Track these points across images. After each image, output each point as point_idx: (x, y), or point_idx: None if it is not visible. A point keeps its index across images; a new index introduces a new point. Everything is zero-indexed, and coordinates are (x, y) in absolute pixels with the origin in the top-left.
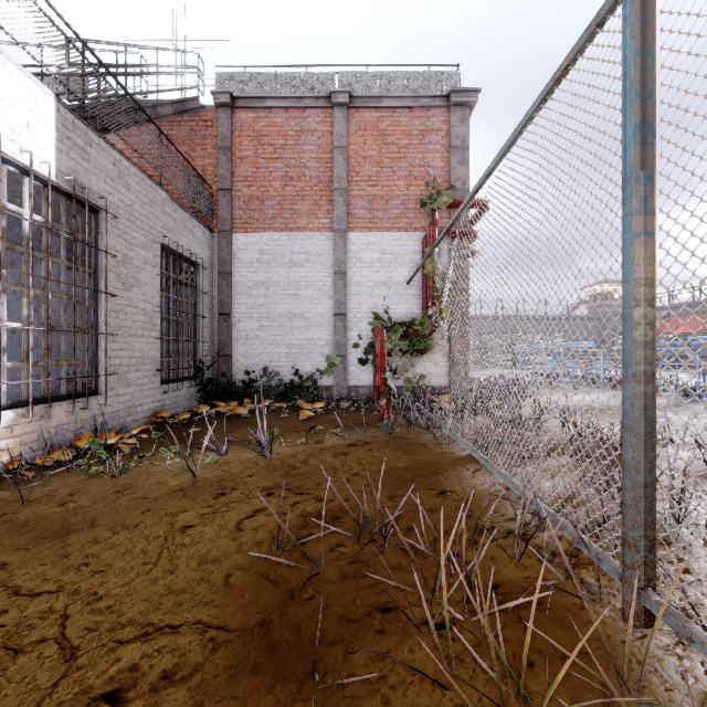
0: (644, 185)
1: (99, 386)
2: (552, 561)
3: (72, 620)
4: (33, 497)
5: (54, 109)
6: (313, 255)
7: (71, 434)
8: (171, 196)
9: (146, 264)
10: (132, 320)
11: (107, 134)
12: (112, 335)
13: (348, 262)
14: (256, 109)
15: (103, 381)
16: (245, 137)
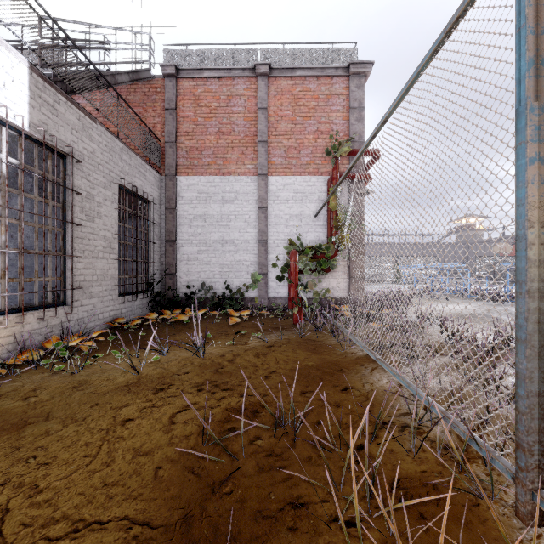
0: (538, 114)
1: (67, 298)
2: (445, 455)
3: (10, 515)
4: (2, 392)
5: (27, 73)
6: (240, 194)
7: (42, 337)
8: (127, 146)
9: (106, 200)
10: (94, 245)
11: (78, 98)
12: (77, 257)
13: (268, 199)
14: (196, 79)
15: (69, 294)
16: (187, 101)
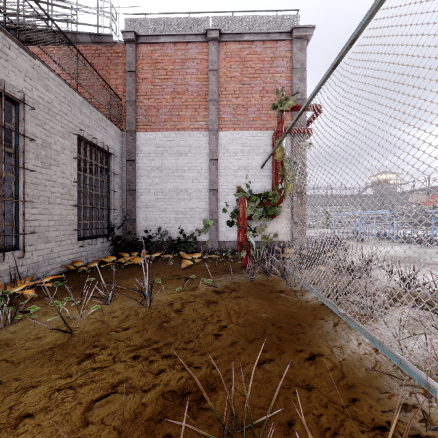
0: None
1: (19, 242)
2: None
3: None
4: None
5: None
6: (193, 148)
7: None
8: (87, 100)
9: (64, 149)
10: (51, 191)
11: (49, 63)
12: (30, 202)
13: (219, 152)
14: (153, 44)
15: (22, 239)
16: (146, 64)
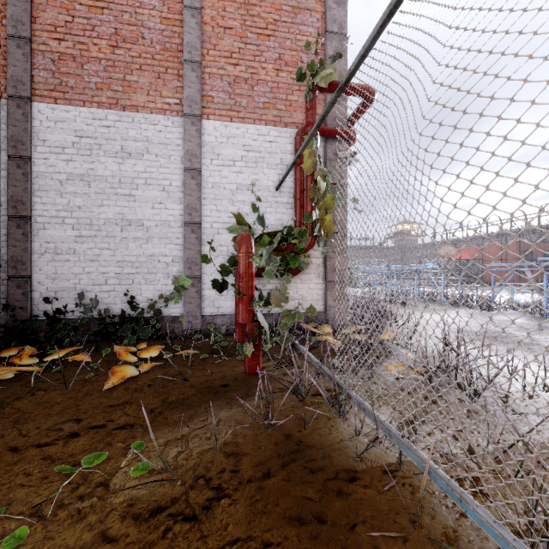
0: None
1: None
2: None
3: None
4: None
5: None
6: (155, 144)
7: None
8: None
9: None
10: None
11: None
12: None
13: (203, 157)
14: None
15: None
16: None
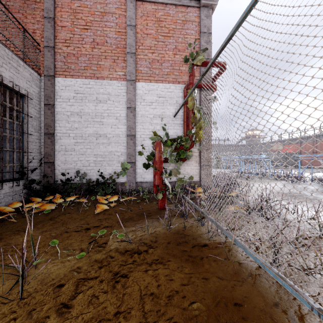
0: None
1: None
2: None
3: None
4: None
5: None
6: (112, 96)
7: None
8: None
9: None
10: None
11: None
12: None
13: (136, 101)
14: None
15: None
16: (65, 12)
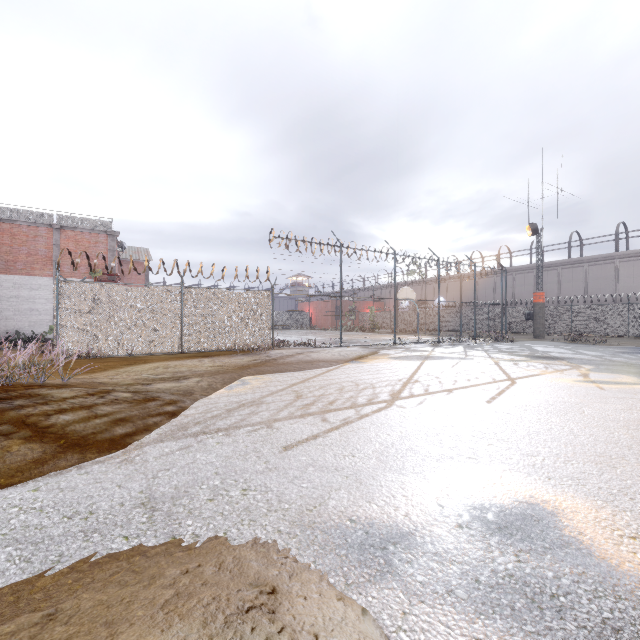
0: None
1: None
2: None
3: None
4: None
5: None
6: (43, 286)
7: None
8: None
9: None
10: None
11: None
12: None
13: None
14: (12, 224)
15: None
16: (6, 235)
